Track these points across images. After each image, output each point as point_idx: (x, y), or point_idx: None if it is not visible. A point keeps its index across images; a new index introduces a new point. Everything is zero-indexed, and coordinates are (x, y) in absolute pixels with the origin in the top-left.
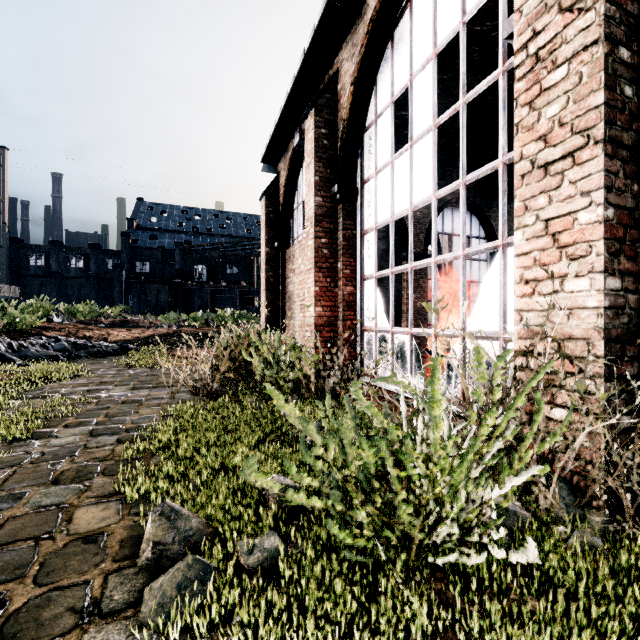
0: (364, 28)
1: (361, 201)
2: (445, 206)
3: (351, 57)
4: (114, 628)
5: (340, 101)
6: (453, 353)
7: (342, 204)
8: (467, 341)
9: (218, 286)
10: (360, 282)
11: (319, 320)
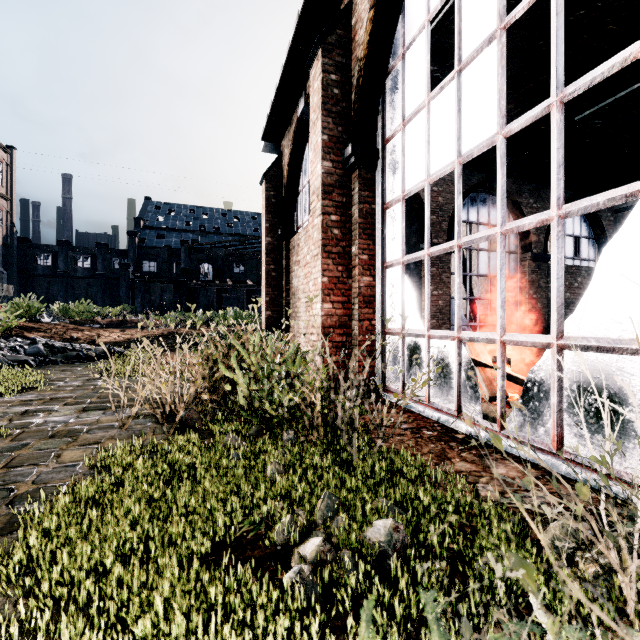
0: None
1: (382, 166)
2: (471, 191)
3: None
4: None
5: (355, 38)
6: (537, 371)
7: (358, 170)
8: (566, 353)
9: (224, 285)
10: (381, 271)
11: (328, 320)
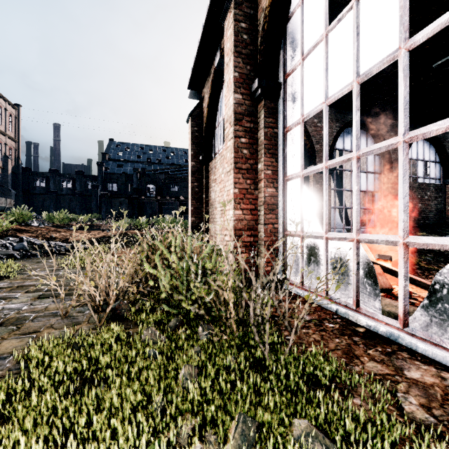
0: None
1: (284, 96)
2: (346, 126)
3: None
4: None
5: None
6: (447, 273)
7: (263, 100)
8: None
9: (163, 200)
10: (282, 183)
11: (238, 224)
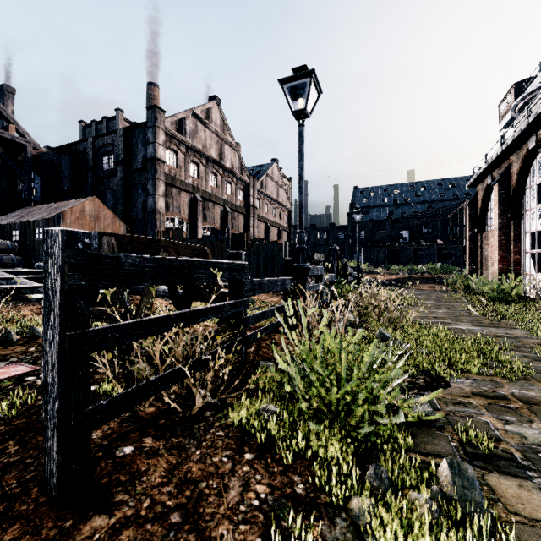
0: (521, 155)
1: (523, 219)
2: None
3: (516, 162)
4: (460, 303)
5: (512, 177)
6: None
7: (512, 221)
8: None
9: (419, 245)
10: (523, 254)
11: (500, 270)
